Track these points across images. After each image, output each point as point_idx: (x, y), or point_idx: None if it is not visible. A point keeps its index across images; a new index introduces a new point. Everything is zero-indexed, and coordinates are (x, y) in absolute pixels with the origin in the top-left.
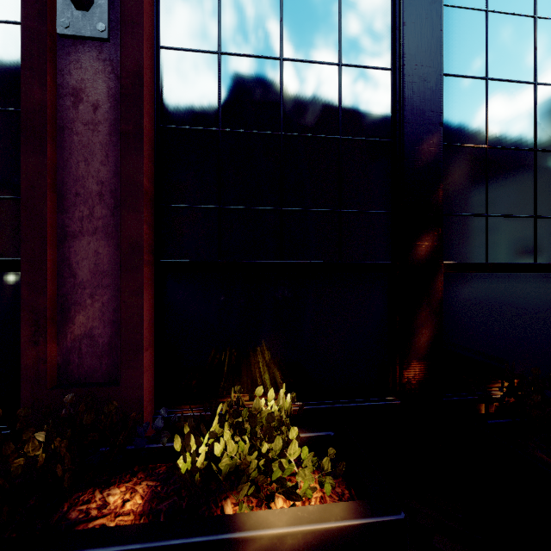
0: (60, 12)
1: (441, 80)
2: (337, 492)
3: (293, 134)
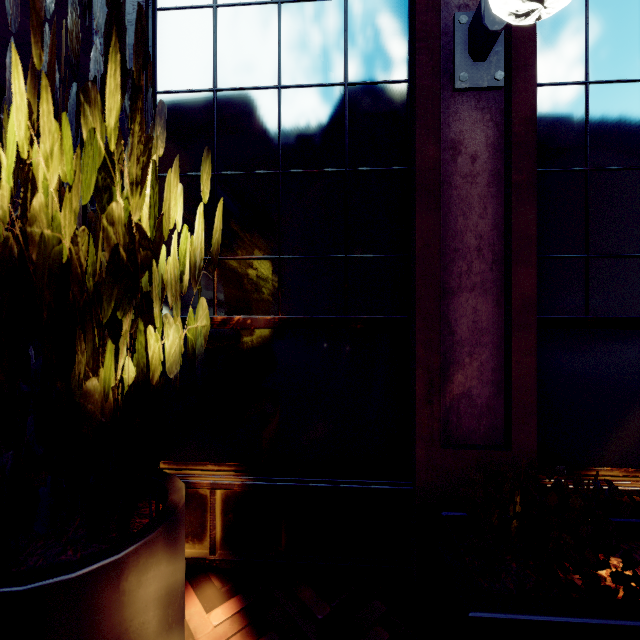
0: (457, 66)
1: None
2: None
3: None
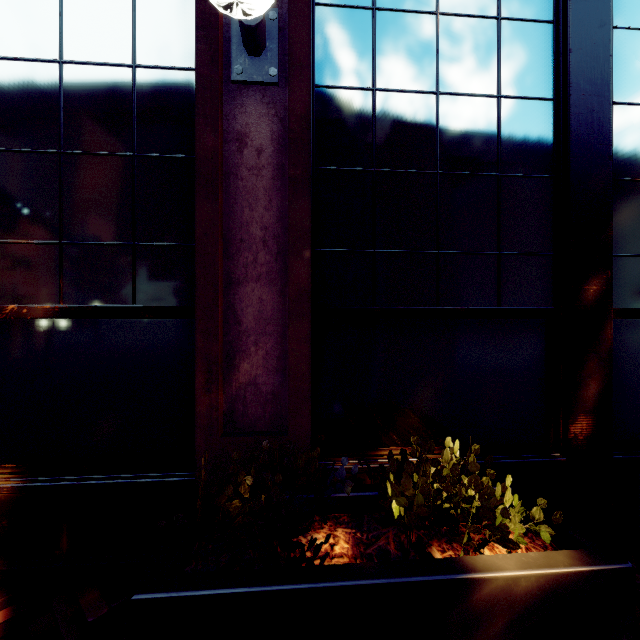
0: (233, 58)
1: (610, 110)
2: (539, 544)
3: (449, 173)
